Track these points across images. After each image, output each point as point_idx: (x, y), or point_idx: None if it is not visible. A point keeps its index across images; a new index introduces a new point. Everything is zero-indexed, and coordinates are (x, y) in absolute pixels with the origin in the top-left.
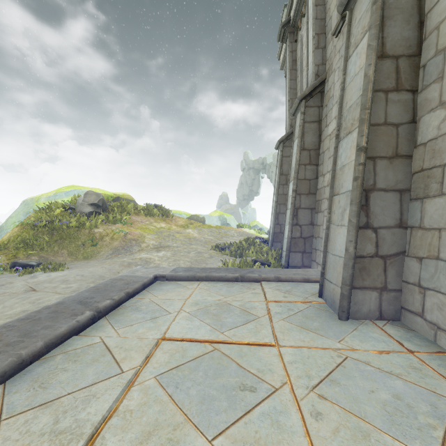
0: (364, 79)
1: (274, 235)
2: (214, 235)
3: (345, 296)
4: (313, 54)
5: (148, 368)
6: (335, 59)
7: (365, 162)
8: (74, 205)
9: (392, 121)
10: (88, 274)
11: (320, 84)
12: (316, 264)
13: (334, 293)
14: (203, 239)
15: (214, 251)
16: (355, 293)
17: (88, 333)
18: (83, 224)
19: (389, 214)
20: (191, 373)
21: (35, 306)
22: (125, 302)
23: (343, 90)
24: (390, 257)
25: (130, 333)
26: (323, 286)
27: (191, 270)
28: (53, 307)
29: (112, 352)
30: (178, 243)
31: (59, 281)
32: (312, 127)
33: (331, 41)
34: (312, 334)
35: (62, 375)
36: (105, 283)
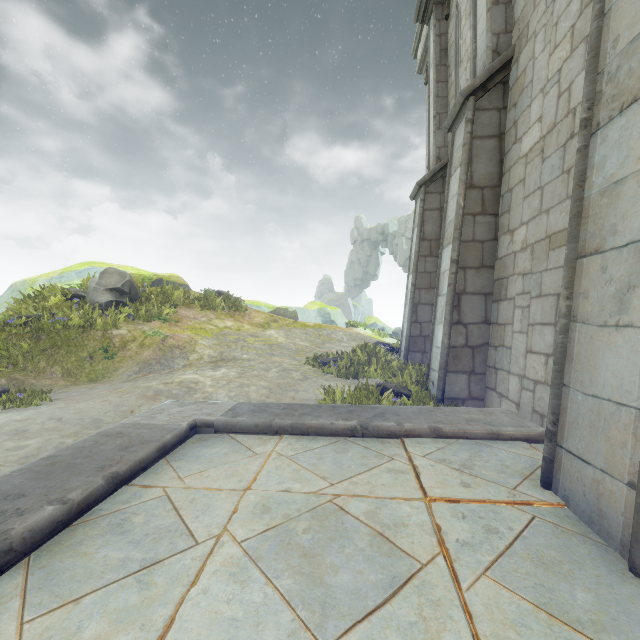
0: None
1: (411, 340)
2: (312, 340)
3: None
4: (489, 15)
5: None
6: (536, 13)
7: None
8: (86, 292)
9: None
10: (73, 415)
11: (503, 68)
12: (496, 396)
13: (599, 491)
14: (292, 346)
15: (311, 367)
16: None
17: None
18: (93, 321)
19: None
20: None
21: None
22: (103, 499)
23: (602, 17)
24: None
25: None
26: (553, 462)
27: (266, 411)
28: None
29: None
30: (251, 353)
31: (7, 434)
32: (487, 147)
33: None
34: None
35: None
36: (79, 447)
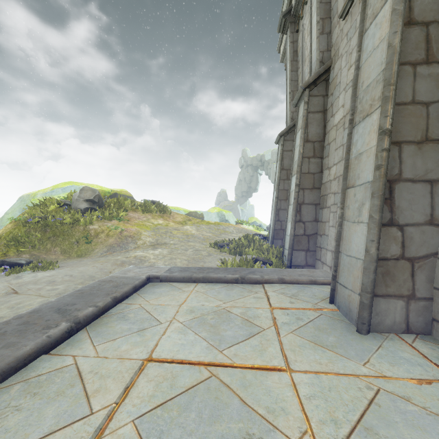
0: (387, 50)
1: (275, 232)
2: (213, 232)
3: (366, 305)
4: (318, 40)
5: (126, 405)
6: (342, 43)
7: (389, 147)
8: (70, 202)
9: (421, 99)
10: (78, 274)
11: (325, 72)
12: (321, 263)
13: (349, 300)
14: (201, 236)
15: (213, 248)
16: (377, 301)
17: (61, 350)
18: (78, 220)
19: (418, 209)
20: (180, 415)
21: (13, 311)
22: (111, 308)
23: (358, 69)
24: (419, 260)
25: (111, 351)
26: (334, 290)
27: (188, 270)
28: (25, 317)
29: (84, 381)
30: (176, 240)
31: (45, 282)
32: (316, 118)
33: (337, 25)
34: (329, 353)
35: (12, 419)
36: (92, 286)
